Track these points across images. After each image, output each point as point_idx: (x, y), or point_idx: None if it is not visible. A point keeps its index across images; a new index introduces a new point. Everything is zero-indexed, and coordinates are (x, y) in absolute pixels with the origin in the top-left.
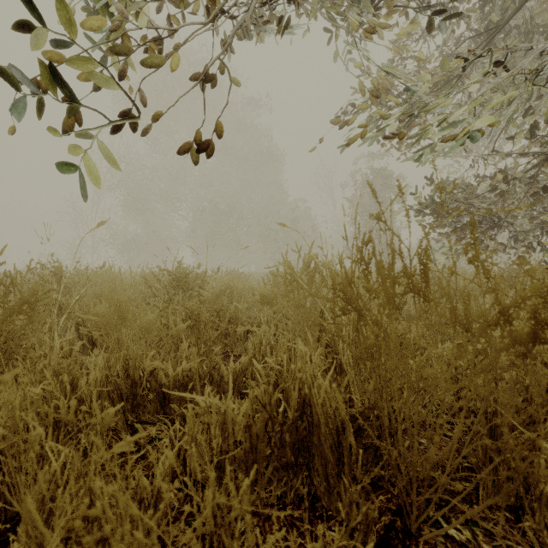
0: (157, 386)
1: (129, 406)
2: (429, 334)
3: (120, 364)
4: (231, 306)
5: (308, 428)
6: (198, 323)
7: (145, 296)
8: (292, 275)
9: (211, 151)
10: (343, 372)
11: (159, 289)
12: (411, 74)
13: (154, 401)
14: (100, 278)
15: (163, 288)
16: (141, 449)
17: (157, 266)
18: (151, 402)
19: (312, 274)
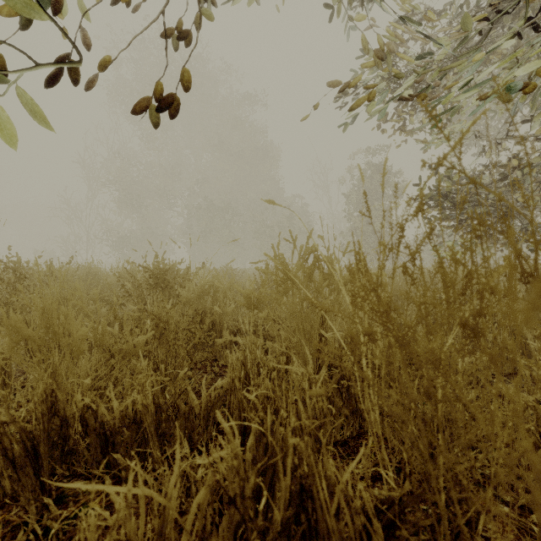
0: (98, 426)
1: (57, 454)
2: (535, 381)
3: (36, 399)
4: (215, 308)
5: (309, 535)
6: (167, 332)
7: (117, 296)
8: (285, 271)
9: (179, 108)
10: (352, 399)
11: (132, 288)
12: (414, 56)
13: (93, 445)
14: (77, 275)
15: (138, 287)
16: (53, 537)
17: (128, 261)
18: (90, 447)
19: (310, 270)
